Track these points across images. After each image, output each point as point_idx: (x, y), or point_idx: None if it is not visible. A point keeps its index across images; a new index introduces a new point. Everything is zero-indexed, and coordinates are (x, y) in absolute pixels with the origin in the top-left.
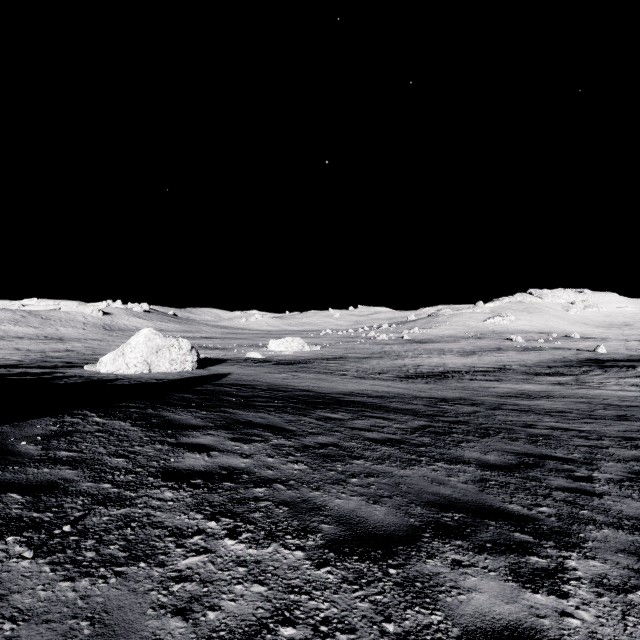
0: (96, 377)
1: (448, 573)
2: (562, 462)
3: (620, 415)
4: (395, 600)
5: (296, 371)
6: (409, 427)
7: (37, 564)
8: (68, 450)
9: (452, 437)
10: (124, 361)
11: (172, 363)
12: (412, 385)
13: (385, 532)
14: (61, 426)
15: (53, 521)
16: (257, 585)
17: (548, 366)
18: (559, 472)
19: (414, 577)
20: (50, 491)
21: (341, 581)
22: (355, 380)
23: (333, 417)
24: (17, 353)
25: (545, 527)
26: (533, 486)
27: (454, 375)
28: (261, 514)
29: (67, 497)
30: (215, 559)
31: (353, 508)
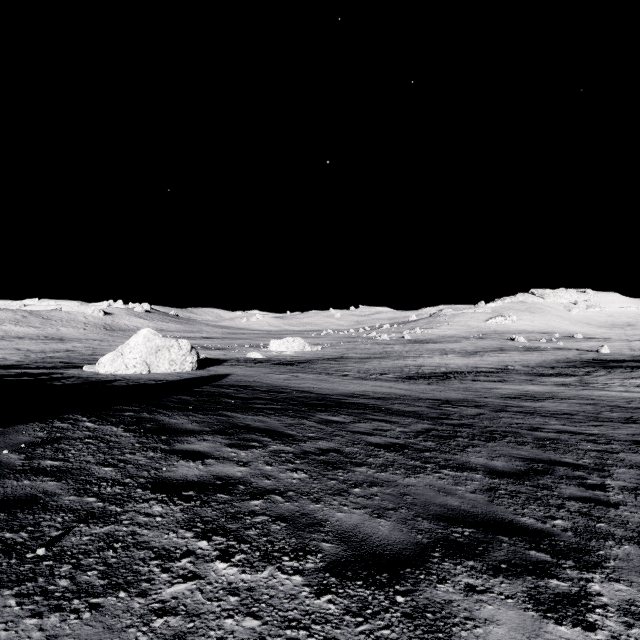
0: (94, 378)
1: (461, 601)
2: (572, 468)
3: (627, 417)
4: (404, 635)
5: (297, 372)
6: (412, 431)
7: (2, 596)
8: (53, 459)
9: (457, 441)
10: (123, 362)
11: (172, 364)
12: (414, 386)
13: (391, 551)
14: (49, 432)
15: (27, 543)
16: (250, 618)
17: (551, 367)
18: (570, 479)
19: (424, 606)
20: (28, 507)
21: (343, 612)
22: (356, 381)
23: (334, 420)
24: (17, 353)
25: (562, 543)
26: (545, 495)
27: (456, 376)
28: (257, 531)
29: (46, 513)
30: (204, 586)
31: (356, 523)
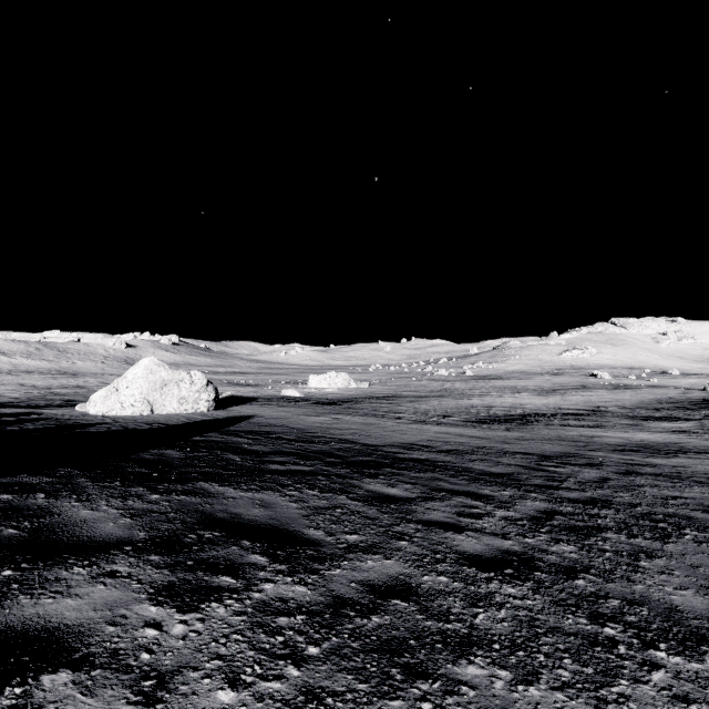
0: (75, 420)
1: None
2: None
3: None
4: None
5: (339, 413)
6: (523, 516)
7: None
8: None
9: (610, 541)
10: (118, 399)
11: (182, 402)
12: (491, 433)
13: None
14: None
15: None
16: None
17: (655, 408)
18: None
19: None
20: None
21: None
22: (414, 425)
23: (391, 495)
24: (19, 389)
25: None
26: None
27: (539, 419)
28: None
29: None
30: None
31: None
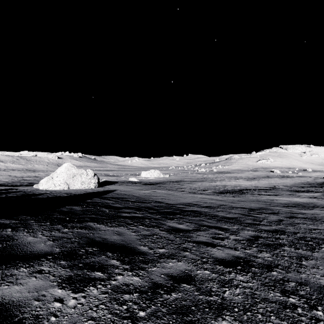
0: (32, 192)
1: None
2: None
3: None
4: None
5: (155, 188)
6: (243, 238)
7: None
8: None
9: (286, 251)
10: (52, 182)
11: (82, 184)
12: (226, 198)
13: None
14: None
15: None
16: None
17: (301, 186)
18: None
19: None
20: None
21: None
22: (190, 194)
23: (180, 228)
24: (8, 178)
25: None
26: None
27: (247, 191)
28: None
29: None
30: None
31: None
